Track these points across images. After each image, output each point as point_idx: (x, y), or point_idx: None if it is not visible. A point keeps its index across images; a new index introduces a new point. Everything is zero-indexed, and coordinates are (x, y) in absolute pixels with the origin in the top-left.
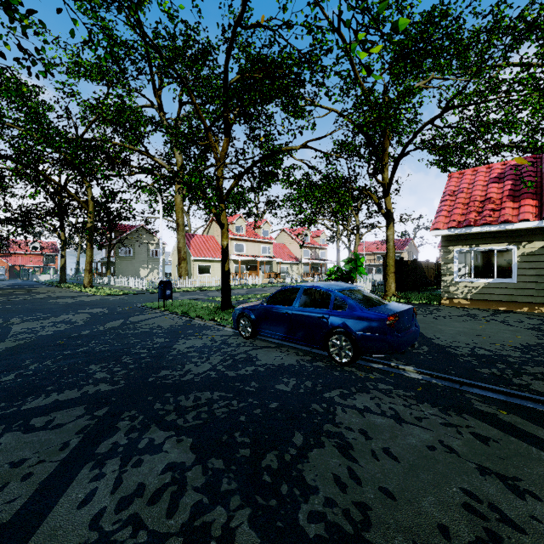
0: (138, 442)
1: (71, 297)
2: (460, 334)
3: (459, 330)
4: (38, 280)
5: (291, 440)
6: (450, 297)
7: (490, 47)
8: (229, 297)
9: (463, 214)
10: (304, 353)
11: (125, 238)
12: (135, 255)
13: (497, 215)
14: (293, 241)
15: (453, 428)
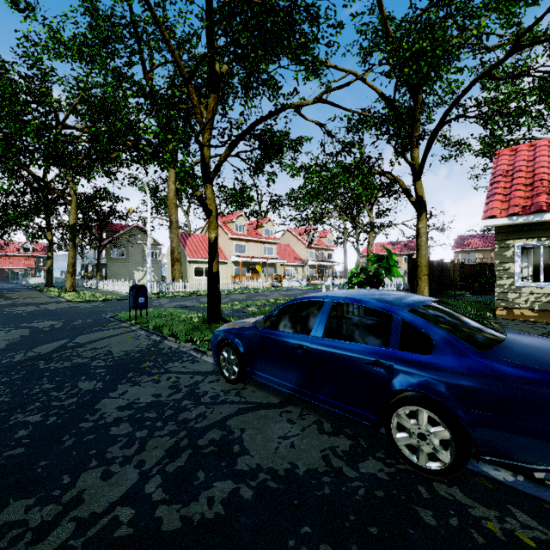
0: None
1: (37, 304)
2: None
3: None
4: (28, 283)
5: None
6: (508, 307)
7: None
8: (218, 307)
9: (527, 197)
10: (333, 424)
11: (116, 238)
12: (129, 256)
13: None
14: (298, 242)
15: None
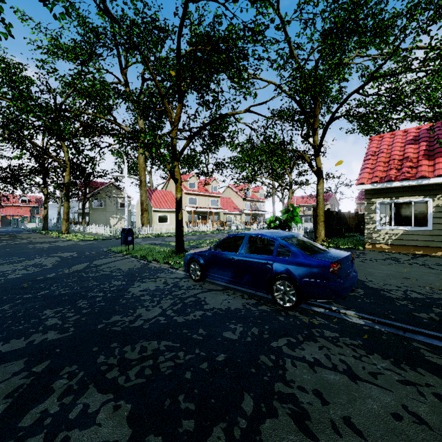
0: (70, 410)
1: (49, 243)
2: (389, 277)
3: (387, 273)
4: (26, 227)
5: (240, 406)
6: (372, 243)
7: (413, 20)
8: (182, 243)
9: (384, 171)
10: (249, 296)
11: (97, 193)
12: (106, 207)
13: (415, 171)
14: (237, 196)
15: (413, 388)
